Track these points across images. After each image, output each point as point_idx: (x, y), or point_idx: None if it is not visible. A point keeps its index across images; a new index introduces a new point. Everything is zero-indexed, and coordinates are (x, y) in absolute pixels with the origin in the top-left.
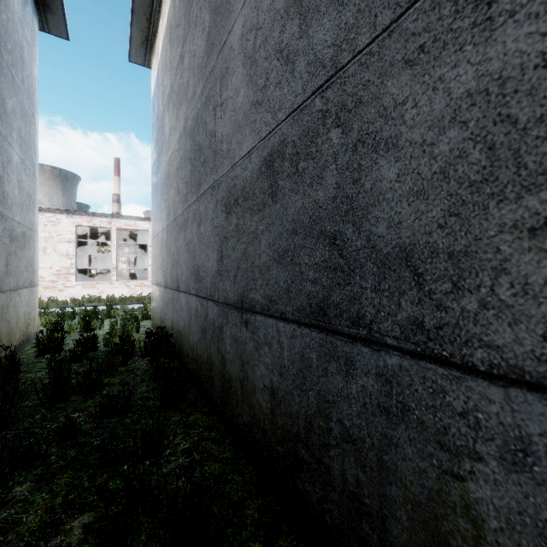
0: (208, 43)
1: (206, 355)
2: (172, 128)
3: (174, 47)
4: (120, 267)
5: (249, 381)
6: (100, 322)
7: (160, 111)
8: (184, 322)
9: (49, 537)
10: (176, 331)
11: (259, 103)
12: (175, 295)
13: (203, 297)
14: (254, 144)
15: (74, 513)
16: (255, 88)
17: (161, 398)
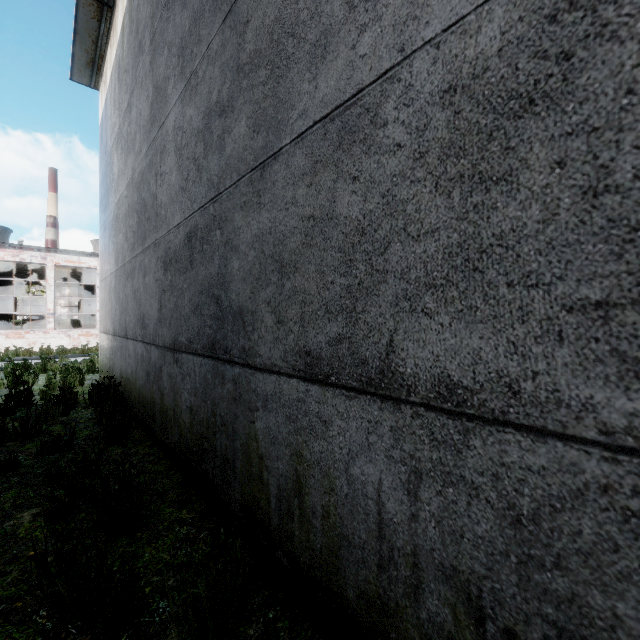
0: (151, 112)
1: (150, 396)
2: (120, 171)
3: (123, 90)
4: (57, 311)
5: (178, 407)
6: (34, 376)
7: (108, 146)
8: (131, 369)
9: (3, 522)
10: (124, 379)
11: (184, 190)
12: (124, 342)
13: (148, 342)
14: (181, 220)
15: (24, 509)
16: (182, 176)
17: (105, 435)
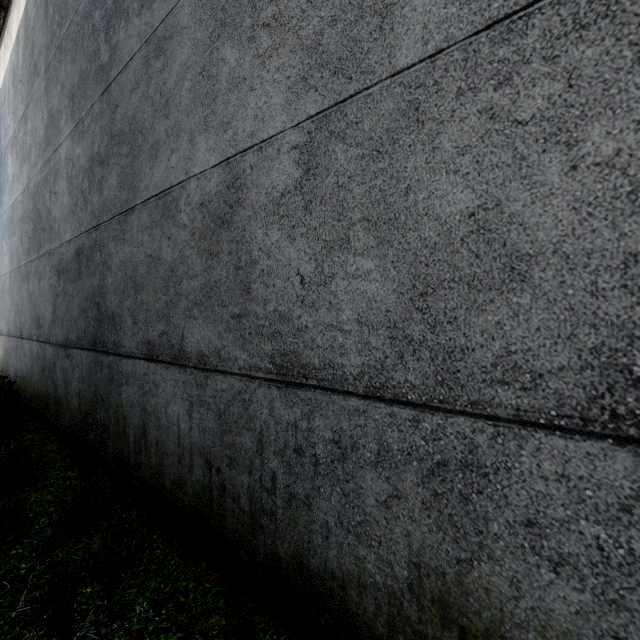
0: (46, 134)
1: (45, 389)
2: (15, 175)
3: (18, 98)
4: None
5: (69, 394)
6: None
7: (2, 144)
8: (27, 367)
9: None
10: (20, 377)
11: (74, 213)
12: (19, 342)
13: (43, 341)
14: (72, 238)
15: None
16: (72, 201)
17: None
